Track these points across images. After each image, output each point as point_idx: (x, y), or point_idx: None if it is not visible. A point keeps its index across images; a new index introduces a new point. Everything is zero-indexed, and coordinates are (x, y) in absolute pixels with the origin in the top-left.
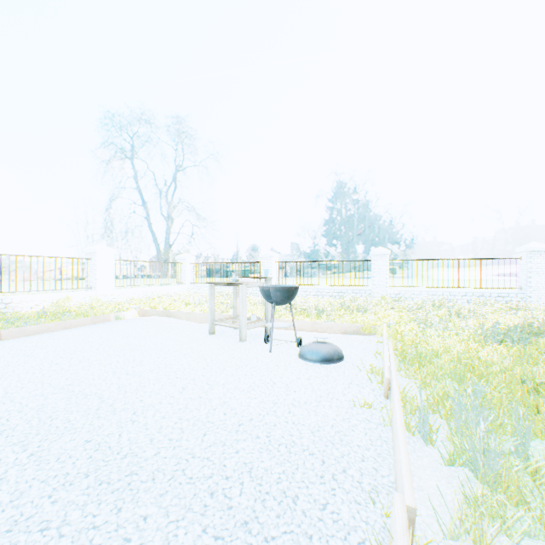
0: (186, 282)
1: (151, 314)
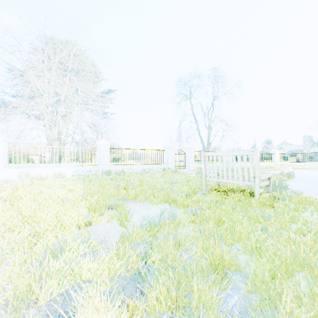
0: (275, 161)
1: (296, 169)
